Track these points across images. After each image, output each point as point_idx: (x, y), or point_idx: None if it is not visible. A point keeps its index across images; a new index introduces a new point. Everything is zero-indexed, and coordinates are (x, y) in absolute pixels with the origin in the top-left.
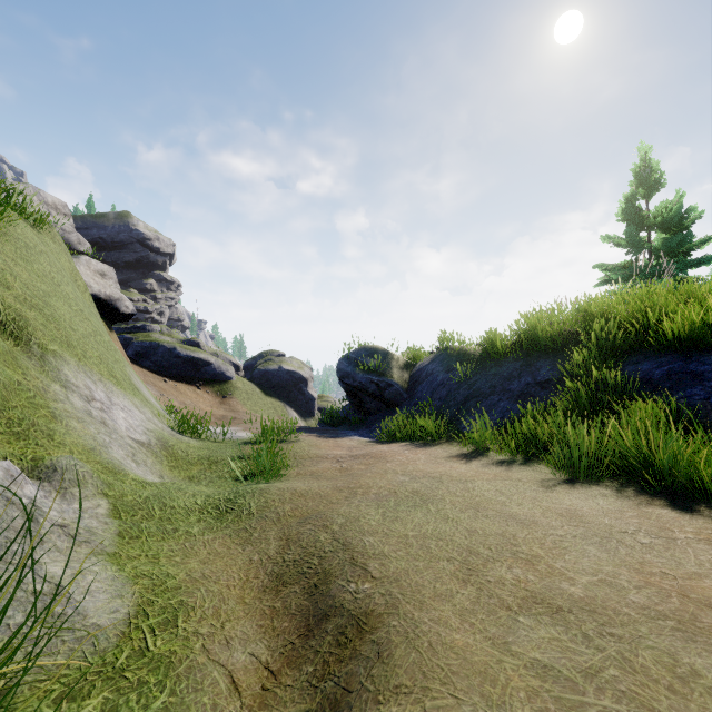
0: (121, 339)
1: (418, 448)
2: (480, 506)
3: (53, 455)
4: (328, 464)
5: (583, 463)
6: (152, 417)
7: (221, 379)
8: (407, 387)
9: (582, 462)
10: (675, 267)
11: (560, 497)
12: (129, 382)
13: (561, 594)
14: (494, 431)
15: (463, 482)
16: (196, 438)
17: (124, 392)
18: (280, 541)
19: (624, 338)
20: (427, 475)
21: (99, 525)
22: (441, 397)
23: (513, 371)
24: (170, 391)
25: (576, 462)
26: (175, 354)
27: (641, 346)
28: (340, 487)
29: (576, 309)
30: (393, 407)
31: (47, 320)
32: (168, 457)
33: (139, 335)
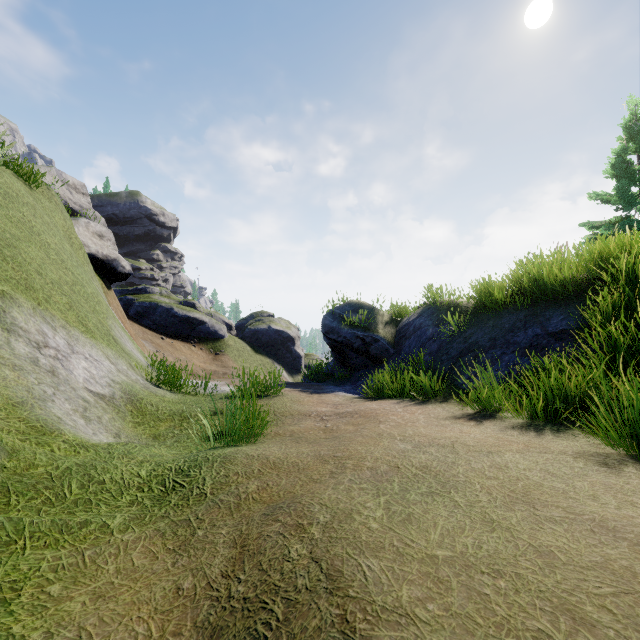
0: (124, 300)
1: (413, 407)
2: (532, 498)
3: None
4: (311, 423)
5: None
6: (127, 369)
7: (215, 338)
8: (394, 342)
9: None
10: None
11: None
12: (106, 332)
13: None
14: (505, 387)
15: (486, 454)
16: (175, 392)
17: (94, 341)
18: (232, 548)
19: None
20: (434, 442)
21: None
22: (431, 352)
23: (516, 321)
24: (167, 347)
25: None
26: (172, 313)
27: None
28: (324, 456)
29: (580, 258)
30: (378, 363)
31: (3, 260)
32: (134, 412)
33: (140, 296)
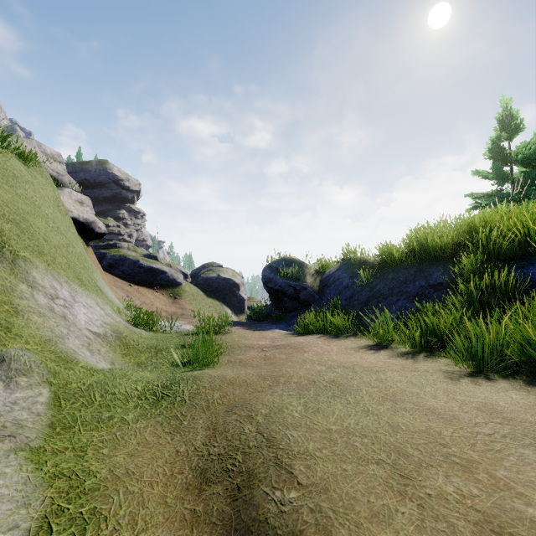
0: (98, 254)
1: (330, 340)
2: (396, 398)
3: (8, 346)
4: (254, 353)
5: (486, 356)
6: (112, 313)
7: (173, 284)
8: (318, 290)
9: (485, 355)
10: (535, 194)
11: (471, 390)
12: (94, 284)
13: (520, 519)
14: (396, 326)
15: (375, 372)
16: (148, 330)
17: (87, 292)
18: (208, 430)
19: (509, 247)
20: (341, 365)
21: (30, 417)
22: (346, 298)
23: (408, 276)
24: (134, 293)
25: (479, 355)
26: (138, 265)
27: (524, 253)
28: (265, 375)
29: (459, 226)
30: (306, 306)
31: (21, 232)
32: (121, 346)
33: (111, 250)
